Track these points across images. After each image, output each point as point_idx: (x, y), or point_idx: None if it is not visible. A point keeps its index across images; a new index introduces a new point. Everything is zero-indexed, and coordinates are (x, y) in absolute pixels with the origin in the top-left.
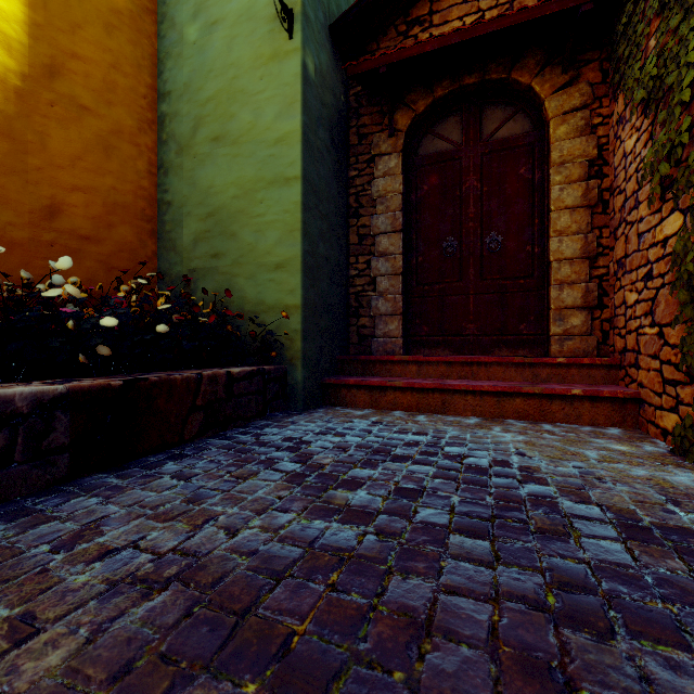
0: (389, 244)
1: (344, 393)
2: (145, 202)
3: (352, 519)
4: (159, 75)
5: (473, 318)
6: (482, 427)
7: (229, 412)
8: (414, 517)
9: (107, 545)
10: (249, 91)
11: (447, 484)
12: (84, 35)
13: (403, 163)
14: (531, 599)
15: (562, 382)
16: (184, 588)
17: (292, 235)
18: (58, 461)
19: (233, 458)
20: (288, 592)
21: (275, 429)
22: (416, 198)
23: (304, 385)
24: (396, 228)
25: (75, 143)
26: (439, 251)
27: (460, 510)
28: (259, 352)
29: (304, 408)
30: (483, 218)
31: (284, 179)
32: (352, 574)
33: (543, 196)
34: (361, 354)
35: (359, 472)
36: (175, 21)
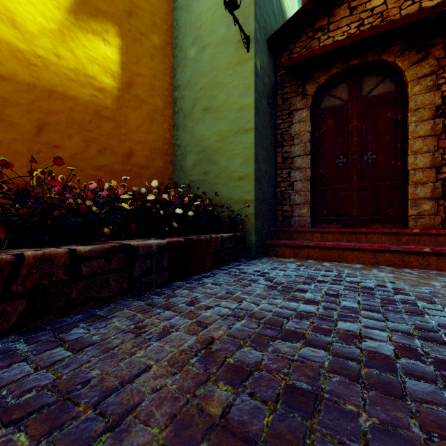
0: (302, 162)
1: (277, 249)
2: (167, 145)
3: (310, 303)
4: (174, 77)
5: (356, 205)
6: (365, 269)
7: (222, 257)
8: (340, 304)
9: (208, 305)
10: (224, 82)
11: (352, 293)
12: (142, 63)
13: (311, 113)
14: (406, 332)
15: (416, 244)
16: (251, 319)
17: (249, 161)
18: (164, 274)
19: (234, 278)
20: (295, 323)
21: (246, 267)
22: (319, 134)
23: (255, 244)
24: (306, 152)
25: (138, 119)
26: (334, 165)
27: (363, 303)
28: (232, 226)
29: (255, 257)
30: (362, 144)
31: (244, 130)
32: (320, 320)
33: (403, 130)
34: (284, 227)
35: (303, 286)
36: (182, 47)
